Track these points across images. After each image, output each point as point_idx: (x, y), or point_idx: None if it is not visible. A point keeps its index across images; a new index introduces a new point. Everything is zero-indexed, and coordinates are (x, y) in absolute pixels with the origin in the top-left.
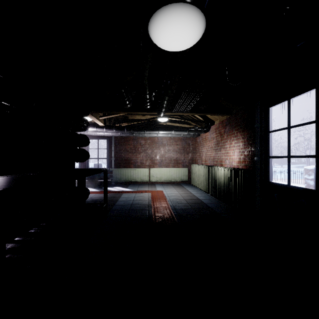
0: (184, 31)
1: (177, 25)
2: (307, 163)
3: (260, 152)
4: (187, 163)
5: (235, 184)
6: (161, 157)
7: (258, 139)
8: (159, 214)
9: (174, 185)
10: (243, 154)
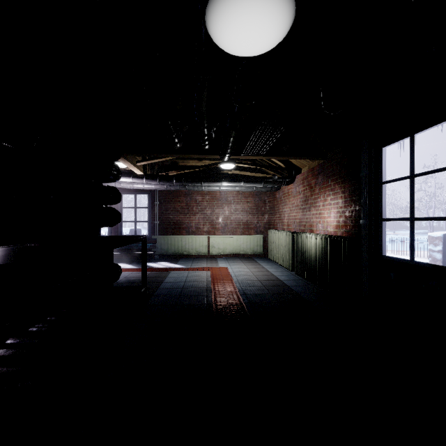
0: (261, 20)
1: (251, 10)
2: (430, 228)
3: (368, 213)
4: (261, 228)
5: (332, 259)
6: (225, 219)
7: (366, 193)
8: (222, 302)
9: (244, 260)
10: (343, 216)
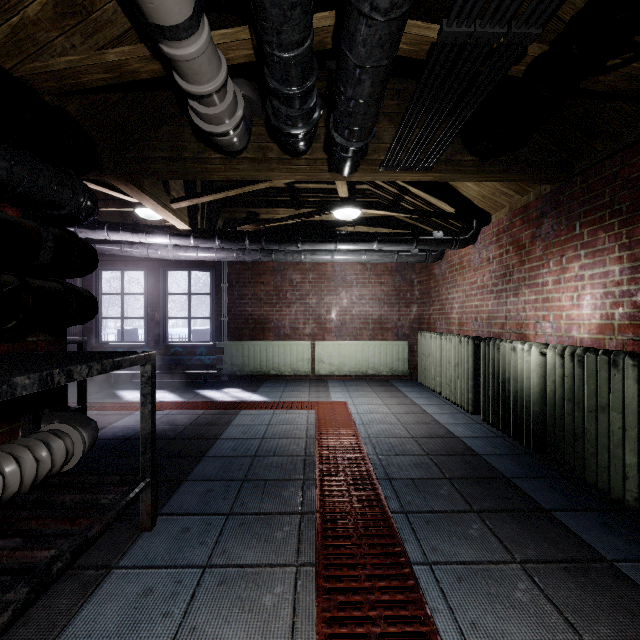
0: None
1: None
2: None
3: None
4: (406, 329)
5: (598, 405)
6: (342, 314)
7: None
8: (338, 508)
9: (375, 385)
10: (627, 303)
